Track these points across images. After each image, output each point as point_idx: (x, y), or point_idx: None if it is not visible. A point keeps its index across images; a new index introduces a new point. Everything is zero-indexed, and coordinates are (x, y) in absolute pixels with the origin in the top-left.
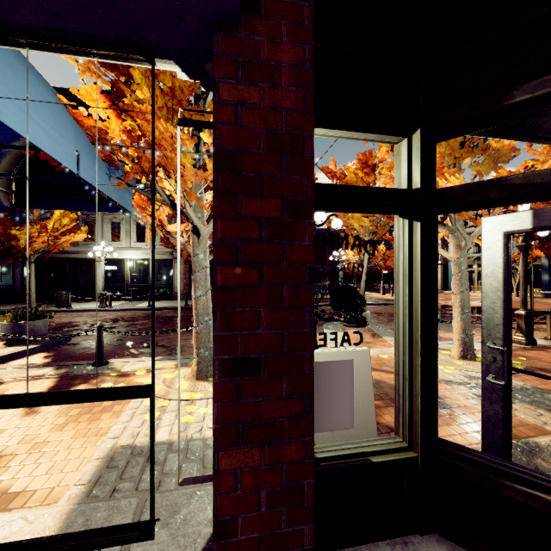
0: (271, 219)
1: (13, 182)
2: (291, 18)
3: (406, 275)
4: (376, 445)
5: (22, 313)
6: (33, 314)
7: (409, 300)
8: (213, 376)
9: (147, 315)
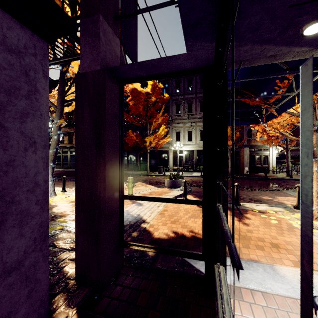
0: None
1: None
2: None
3: None
4: None
5: (173, 176)
6: (177, 176)
7: None
8: None
9: None
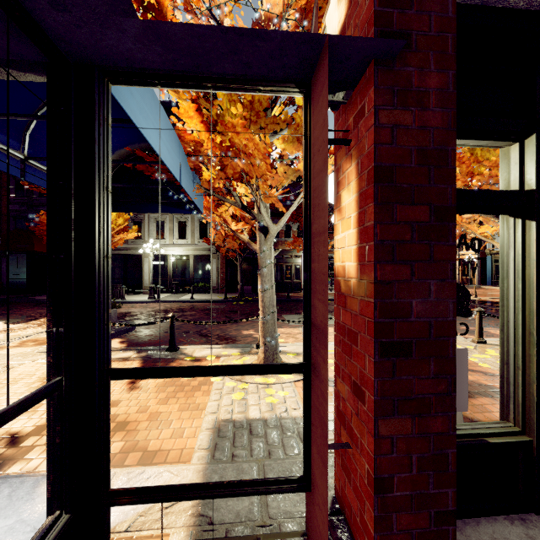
0: (421, 223)
1: None
2: (437, 49)
3: (519, 270)
4: (489, 428)
5: None
6: None
7: (522, 294)
8: (373, 356)
9: (192, 307)
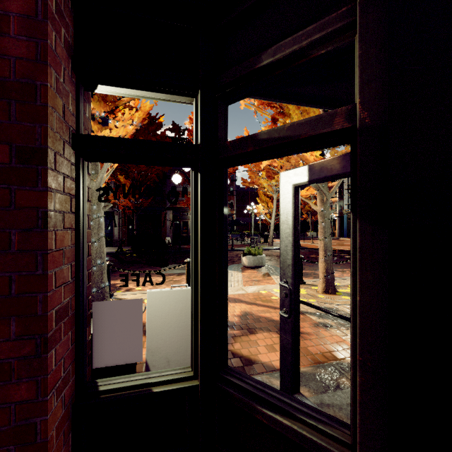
0: None
1: None
2: None
3: (193, 221)
4: (165, 375)
5: None
6: None
7: (194, 243)
8: None
9: None
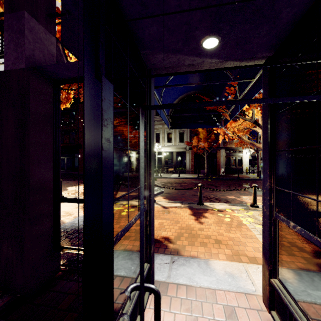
0: None
1: (170, 117)
2: None
3: None
4: None
5: None
6: None
7: None
8: None
9: (182, 181)
